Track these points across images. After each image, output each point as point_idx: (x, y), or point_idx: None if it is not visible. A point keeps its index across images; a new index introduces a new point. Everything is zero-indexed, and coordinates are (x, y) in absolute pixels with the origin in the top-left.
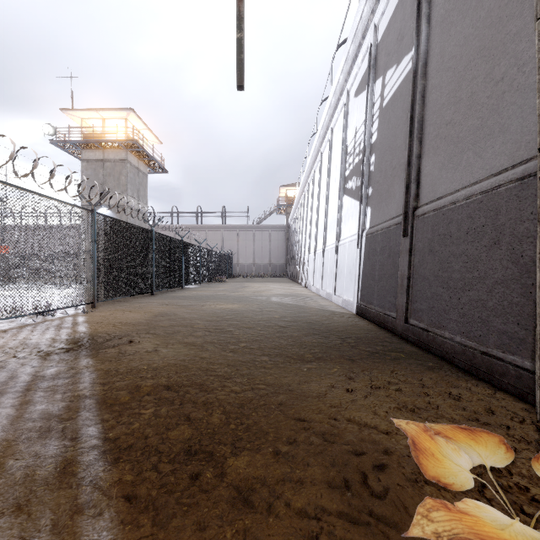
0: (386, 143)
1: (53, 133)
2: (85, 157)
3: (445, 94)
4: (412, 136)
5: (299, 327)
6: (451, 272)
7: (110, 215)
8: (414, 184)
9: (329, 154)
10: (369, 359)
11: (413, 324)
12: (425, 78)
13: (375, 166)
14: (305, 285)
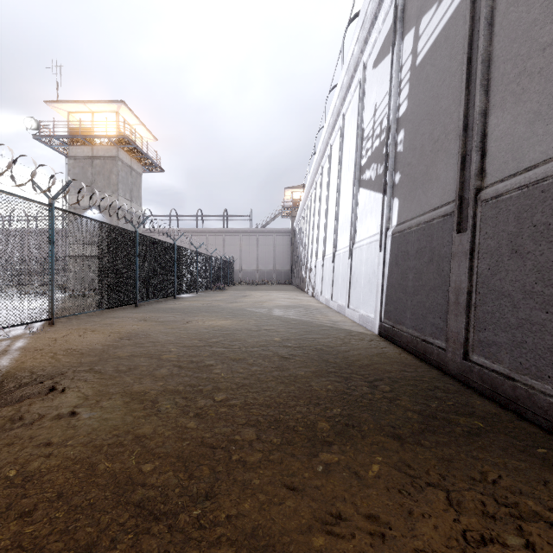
0: (421, 111)
1: (36, 127)
2: (72, 154)
3: (537, 3)
4: (470, 86)
5: (307, 359)
6: None
7: (99, 217)
8: (477, 154)
9: (340, 144)
10: (428, 434)
11: (480, 363)
12: None
13: (404, 145)
14: (311, 294)
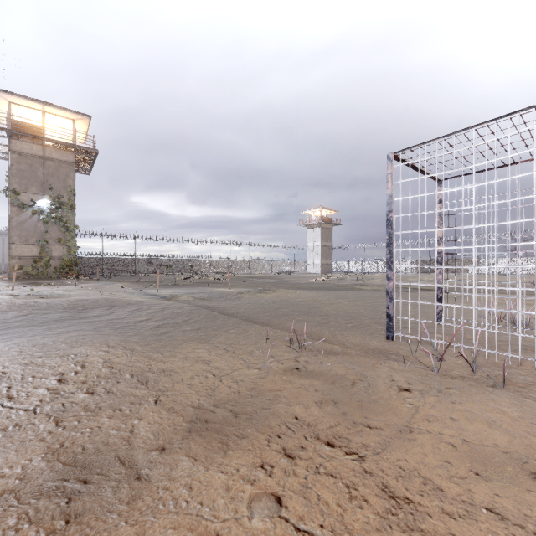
0: None
1: None
2: None
3: None
4: None
5: None
6: None
7: None
8: None
9: None
10: None
11: None
12: None
13: None
14: None
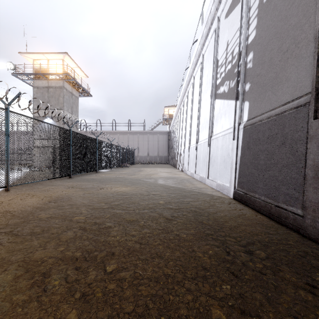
0: (270, 33)
1: (13, 68)
2: (36, 85)
3: None
4: None
5: (186, 221)
6: None
7: (52, 123)
8: None
9: (201, 74)
10: None
11: None
12: None
13: (253, 62)
14: (181, 170)
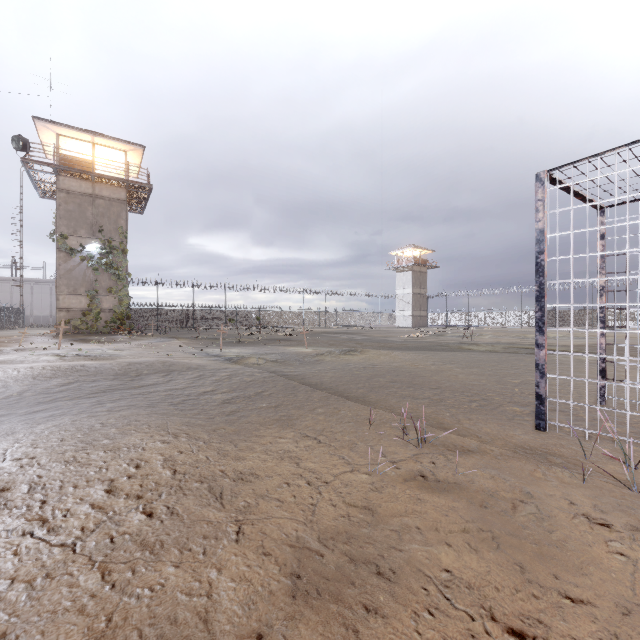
0: None
1: None
2: None
3: None
4: None
5: None
6: None
7: None
8: None
9: None
10: None
11: None
12: None
13: None
14: None
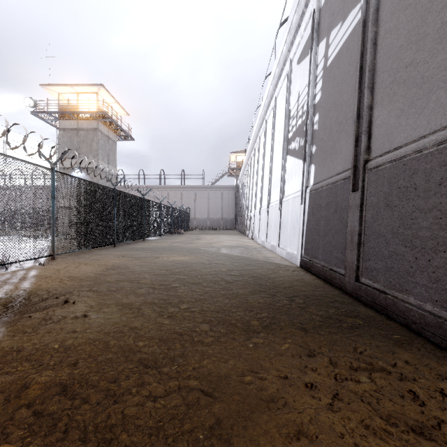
0: (330, 101)
1: (33, 105)
2: (62, 126)
3: (403, 34)
4: (361, 87)
5: (246, 283)
6: (417, 229)
7: (83, 176)
8: (365, 136)
9: (273, 120)
10: (324, 327)
11: (366, 283)
12: (377, 25)
13: (318, 125)
14: (251, 237)
